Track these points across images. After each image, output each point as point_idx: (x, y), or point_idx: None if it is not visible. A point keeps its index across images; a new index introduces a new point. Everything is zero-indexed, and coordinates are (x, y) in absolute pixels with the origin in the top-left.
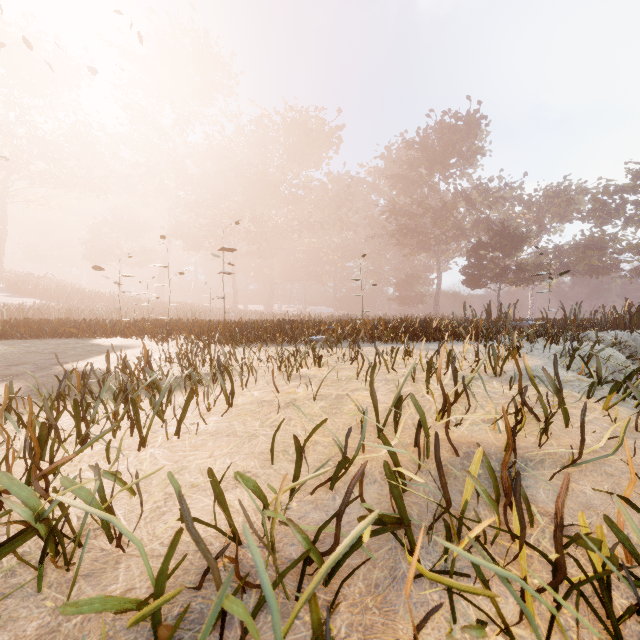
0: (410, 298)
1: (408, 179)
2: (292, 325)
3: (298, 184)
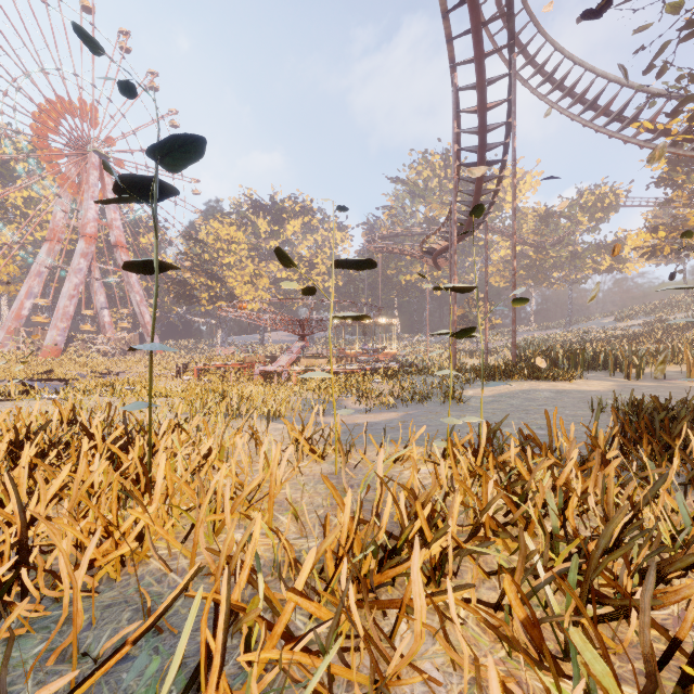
0: None
1: None
2: None
3: None
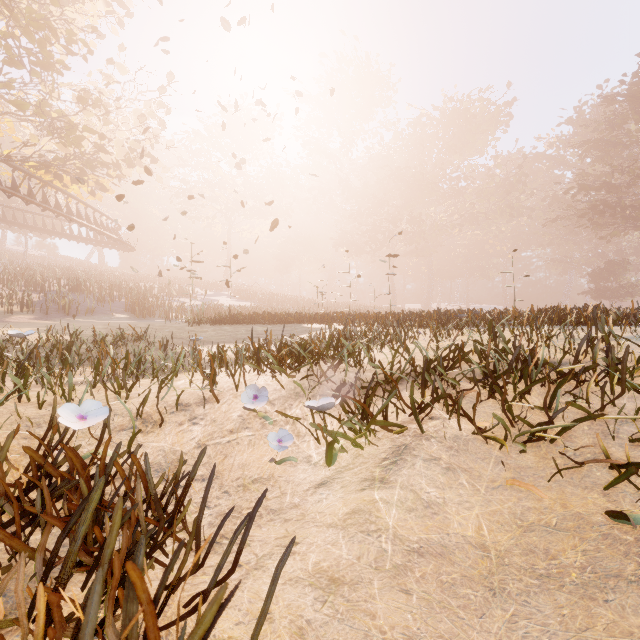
0: (611, 290)
1: (607, 142)
2: (446, 314)
3: (458, 176)
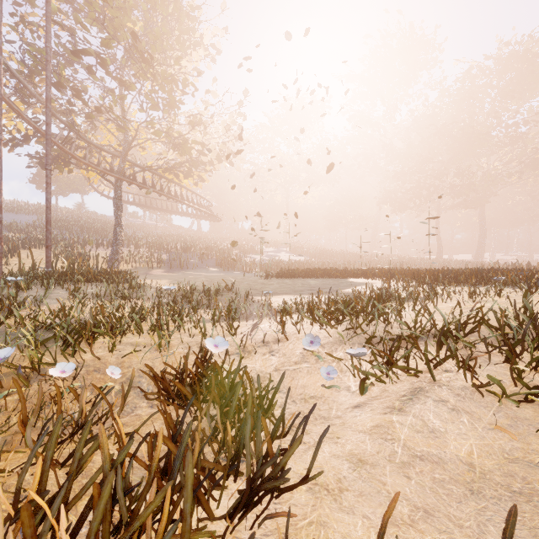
0: None
1: None
2: (490, 272)
3: (516, 122)
